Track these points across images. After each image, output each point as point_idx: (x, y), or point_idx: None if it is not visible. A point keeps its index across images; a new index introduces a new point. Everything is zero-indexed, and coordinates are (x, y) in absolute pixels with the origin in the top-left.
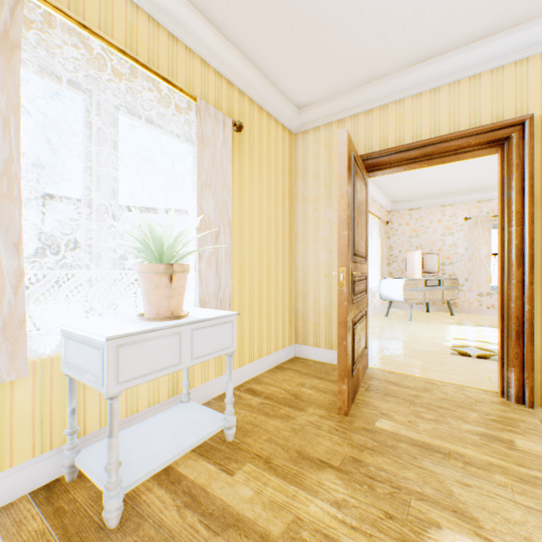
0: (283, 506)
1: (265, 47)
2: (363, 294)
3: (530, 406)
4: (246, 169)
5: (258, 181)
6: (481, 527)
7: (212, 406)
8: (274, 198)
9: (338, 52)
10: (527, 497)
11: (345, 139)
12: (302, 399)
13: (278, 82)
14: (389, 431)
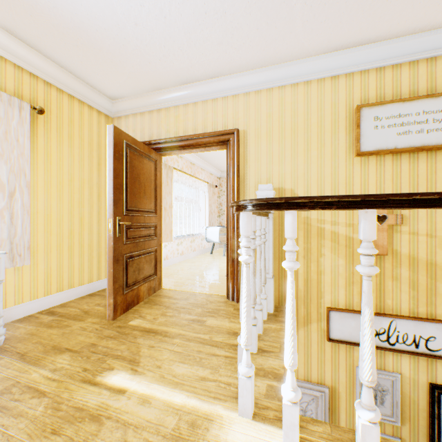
0: (12, 377)
1: (62, 54)
2: (152, 237)
3: (237, 301)
4: (54, 143)
5: (69, 152)
6: (138, 365)
7: (6, 327)
8: (89, 166)
9: (123, 68)
10: (181, 347)
11: (112, 131)
12: (90, 313)
13: (85, 79)
14: (134, 325)
